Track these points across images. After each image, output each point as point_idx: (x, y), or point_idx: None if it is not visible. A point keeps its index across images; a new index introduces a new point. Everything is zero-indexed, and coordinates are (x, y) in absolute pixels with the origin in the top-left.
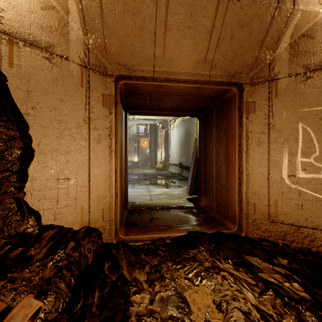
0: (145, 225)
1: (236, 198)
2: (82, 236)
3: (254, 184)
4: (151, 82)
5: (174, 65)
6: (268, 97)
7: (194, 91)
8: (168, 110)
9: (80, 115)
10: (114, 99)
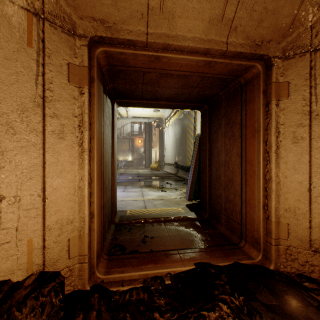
0: (136, 250)
1: (261, 215)
2: (23, 297)
3: (288, 197)
4: (144, 51)
5: (177, 25)
6: (310, 75)
7: (203, 69)
8: (165, 100)
9: (26, 93)
10: (87, 72)
